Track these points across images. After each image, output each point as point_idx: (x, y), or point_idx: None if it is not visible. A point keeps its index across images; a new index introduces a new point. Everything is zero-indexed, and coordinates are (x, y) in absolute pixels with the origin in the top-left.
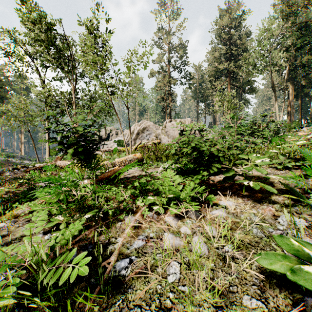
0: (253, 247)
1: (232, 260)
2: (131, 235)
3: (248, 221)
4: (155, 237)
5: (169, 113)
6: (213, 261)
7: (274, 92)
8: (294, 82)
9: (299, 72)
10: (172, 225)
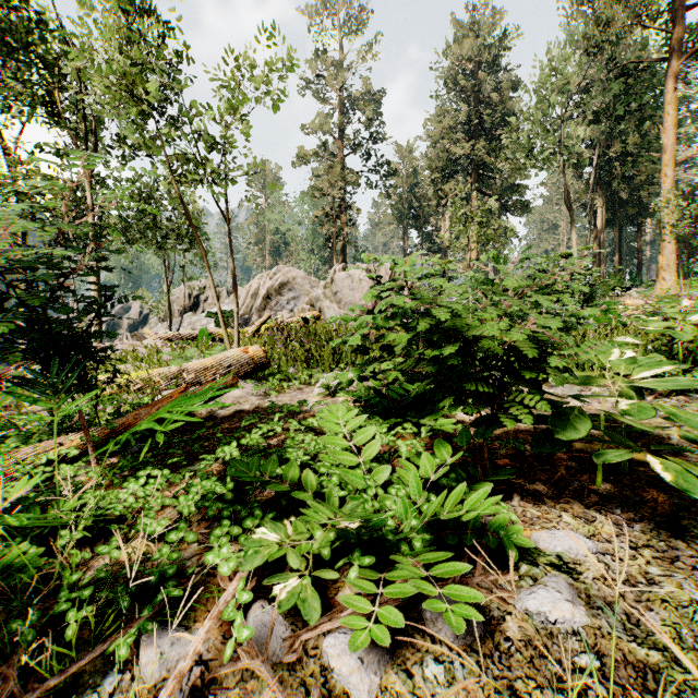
0: None
1: None
2: None
3: (697, 659)
4: None
5: (342, 252)
6: None
7: (570, 211)
8: (606, 192)
9: (616, 172)
10: None
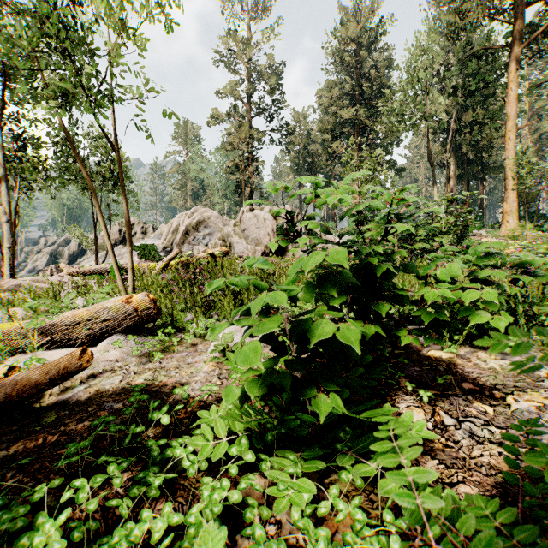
0: None
1: None
2: None
3: None
4: None
5: (249, 196)
6: None
7: (432, 167)
8: (458, 153)
9: (465, 138)
10: None
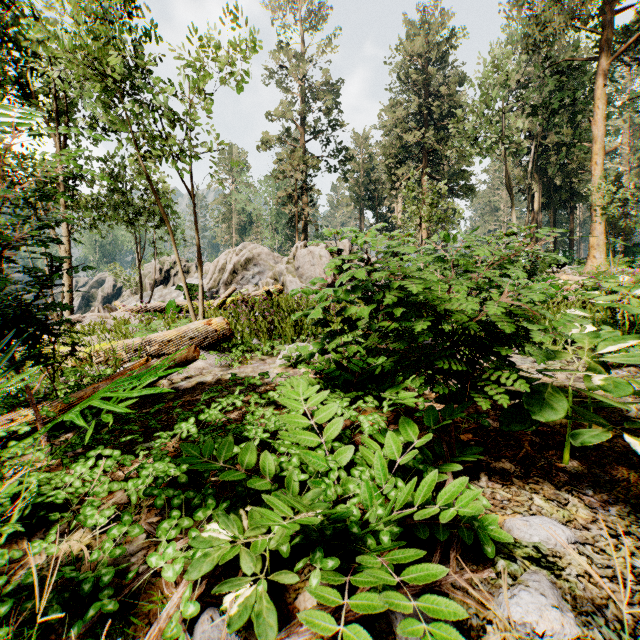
0: None
1: None
2: None
3: None
4: None
5: (303, 230)
6: None
7: (510, 195)
8: (543, 178)
9: (551, 161)
10: None
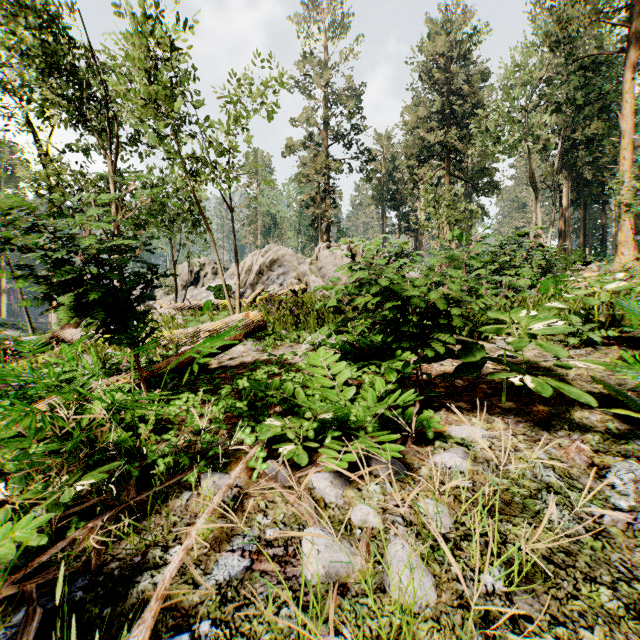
0: (562, 571)
1: (510, 623)
2: (213, 537)
3: (530, 484)
4: (281, 540)
5: (326, 232)
6: (453, 629)
7: (535, 192)
8: (571, 173)
9: (581, 155)
10: (329, 501)
